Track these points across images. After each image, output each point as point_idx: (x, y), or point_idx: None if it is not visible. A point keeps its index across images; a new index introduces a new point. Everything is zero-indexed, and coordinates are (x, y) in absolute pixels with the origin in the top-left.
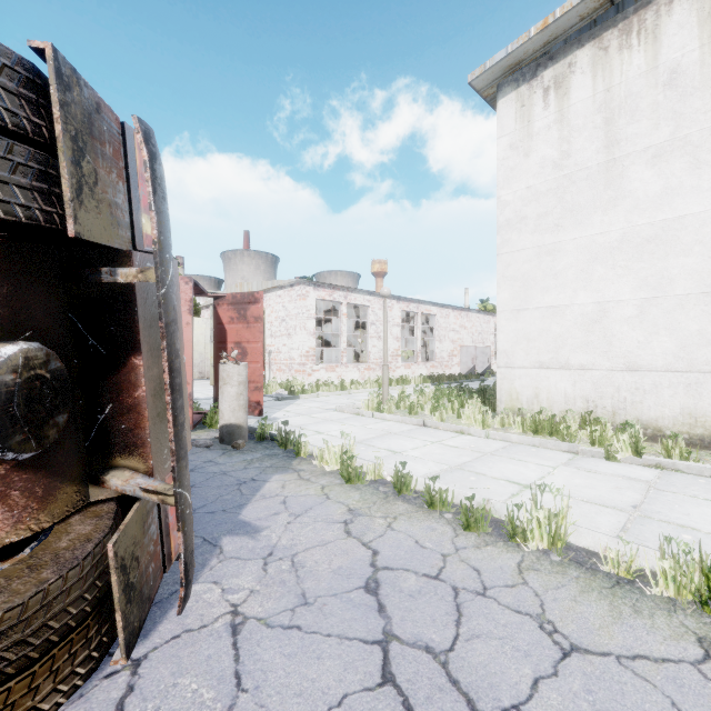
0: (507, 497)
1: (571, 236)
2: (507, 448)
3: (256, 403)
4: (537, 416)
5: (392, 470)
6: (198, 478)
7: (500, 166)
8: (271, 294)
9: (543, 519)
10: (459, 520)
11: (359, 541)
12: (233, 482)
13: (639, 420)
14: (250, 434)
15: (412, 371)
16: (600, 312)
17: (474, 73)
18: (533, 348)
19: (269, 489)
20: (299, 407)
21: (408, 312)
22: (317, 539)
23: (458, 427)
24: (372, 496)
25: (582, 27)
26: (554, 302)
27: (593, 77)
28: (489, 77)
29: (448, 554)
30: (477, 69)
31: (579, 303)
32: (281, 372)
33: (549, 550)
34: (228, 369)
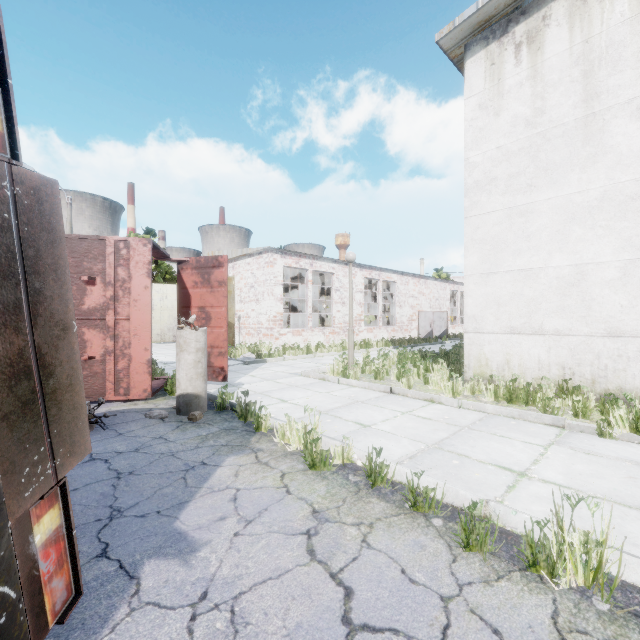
0: (502, 490)
1: (545, 195)
2: (484, 420)
3: (219, 369)
4: (508, 383)
5: (363, 453)
6: (140, 461)
7: (468, 127)
8: (241, 262)
9: (578, 545)
10: (452, 530)
11: (326, 570)
12: (179, 468)
13: (622, 389)
14: (211, 403)
15: (374, 335)
16: (578, 275)
17: (442, 32)
18: (504, 312)
19: (219, 478)
20: (265, 371)
21: (370, 280)
22: (269, 565)
23: (428, 395)
24: (341, 488)
25: None
26: (527, 265)
27: (570, 28)
28: (457, 35)
29: (449, 598)
30: (445, 27)
31: (554, 266)
32: (250, 336)
33: (586, 588)
34: (185, 335)
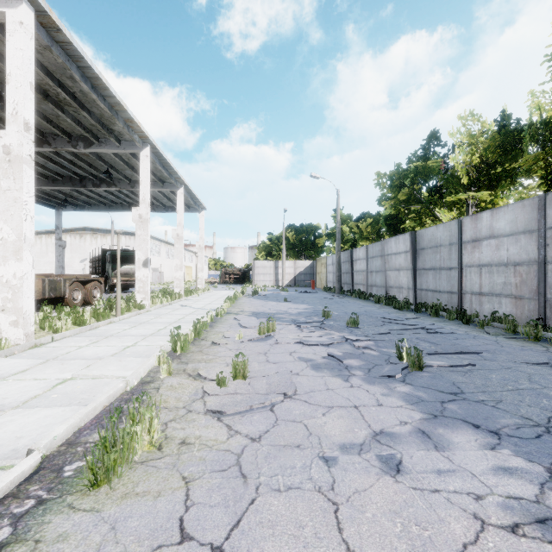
0: None
1: (43, 259)
2: None
3: None
4: None
5: None
6: None
7: None
8: None
9: None
10: None
11: None
12: None
13: None
14: None
15: None
16: (46, 270)
17: None
18: None
19: None
20: None
21: None
22: None
23: None
24: None
25: (44, 232)
26: (40, 268)
27: (45, 239)
28: None
29: None
30: None
31: (44, 269)
32: None
33: None
34: None
